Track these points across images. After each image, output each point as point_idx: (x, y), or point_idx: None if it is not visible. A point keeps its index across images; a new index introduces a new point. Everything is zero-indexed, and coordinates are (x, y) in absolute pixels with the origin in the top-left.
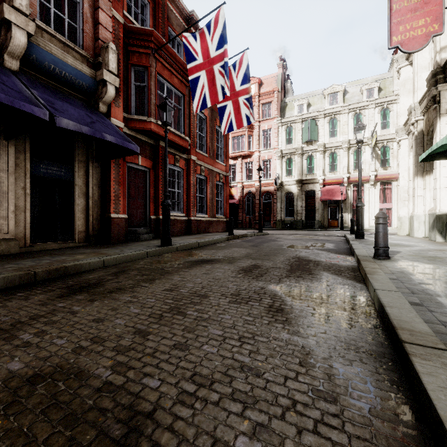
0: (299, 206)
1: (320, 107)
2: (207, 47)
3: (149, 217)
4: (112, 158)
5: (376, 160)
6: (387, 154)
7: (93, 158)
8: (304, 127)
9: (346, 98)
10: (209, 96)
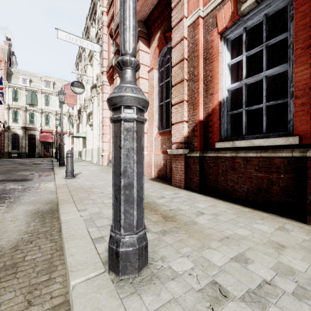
0: (24, 143)
1: (39, 85)
2: None
3: None
4: None
5: (70, 124)
6: None
7: None
8: (27, 94)
9: (55, 87)
10: None
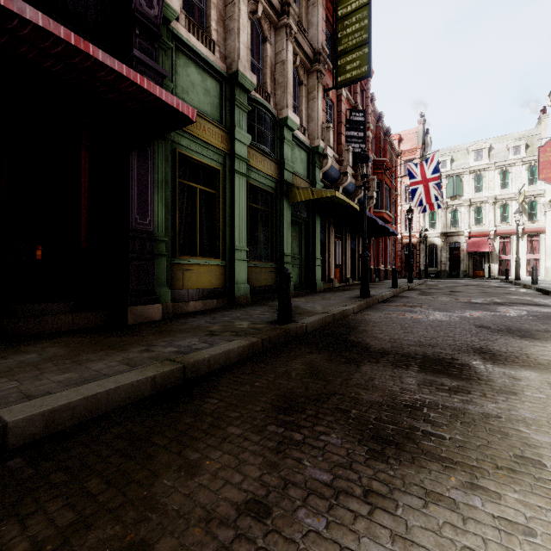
0: (444, 257)
1: (464, 162)
2: (424, 172)
3: (374, 268)
4: (375, 237)
5: (523, 214)
6: (535, 208)
7: (360, 236)
8: (448, 183)
9: (491, 154)
10: (424, 199)
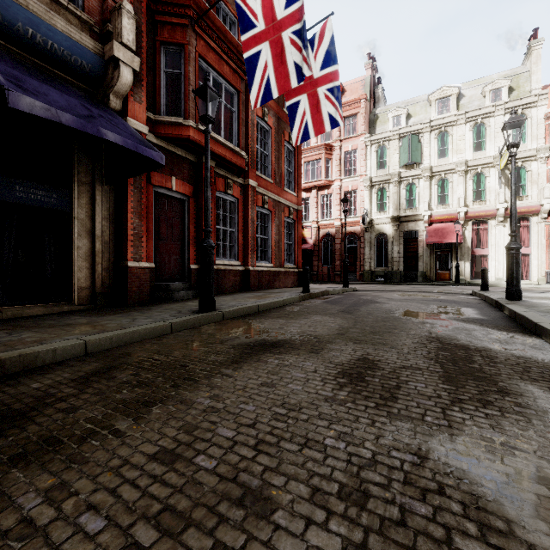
0: (396, 252)
1: (425, 118)
2: (271, 4)
3: (187, 267)
4: (127, 176)
5: (506, 187)
6: (523, 179)
7: (103, 178)
8: (402, 145)
9: (461, 104)
10: (274, 80)
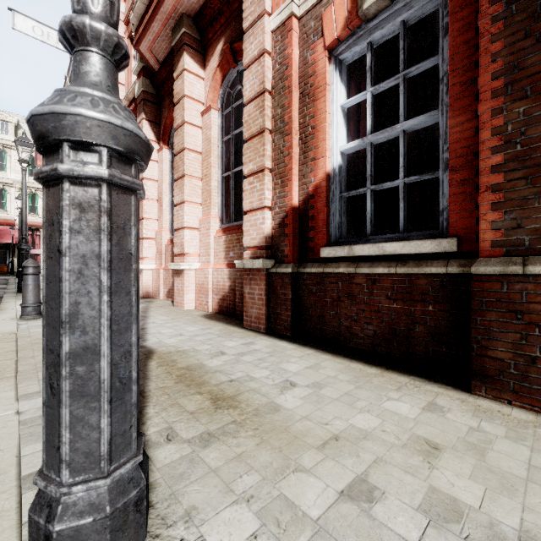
0: None
1: None
2: None
3: None
4: None
5: None
6: None
7: None
8: None
9: (19, 133)
10: None
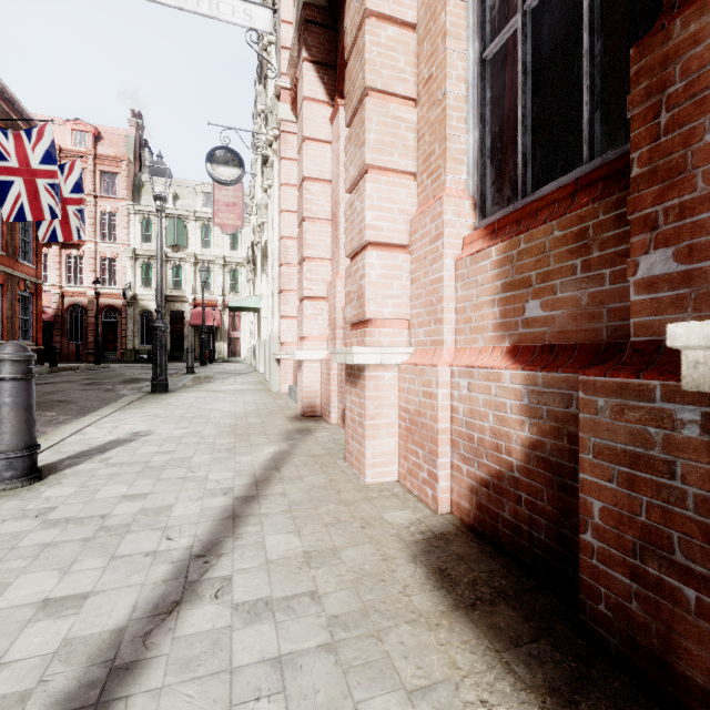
0: None
1: (192, 204)
2: (26, 153)
3: None
4: None
5: None
6: None
7: None
8: (169, 225)
9: None
10: (28, 208)
